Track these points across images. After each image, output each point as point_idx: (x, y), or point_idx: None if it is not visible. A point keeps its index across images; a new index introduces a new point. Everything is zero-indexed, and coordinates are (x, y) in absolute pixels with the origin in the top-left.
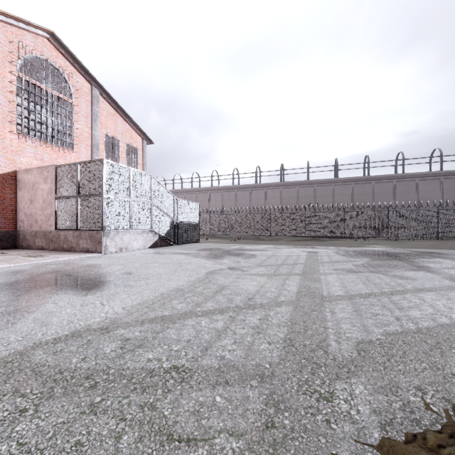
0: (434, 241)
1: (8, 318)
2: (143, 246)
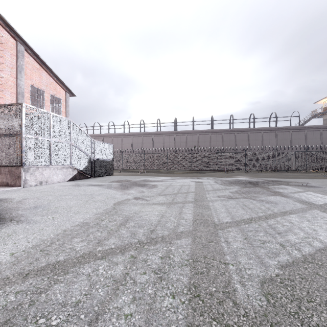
0: (274, 172)
1: None
2: (63, 179)
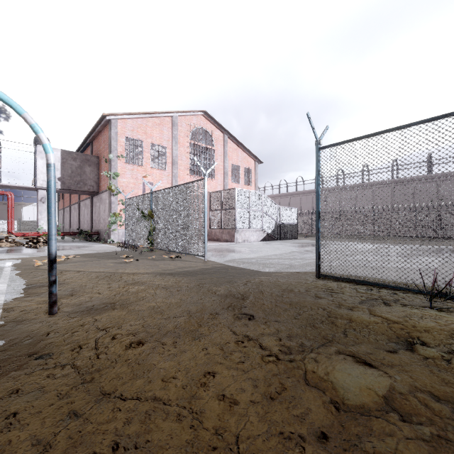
0: None
1: (222, 255)
2: (257, 239)
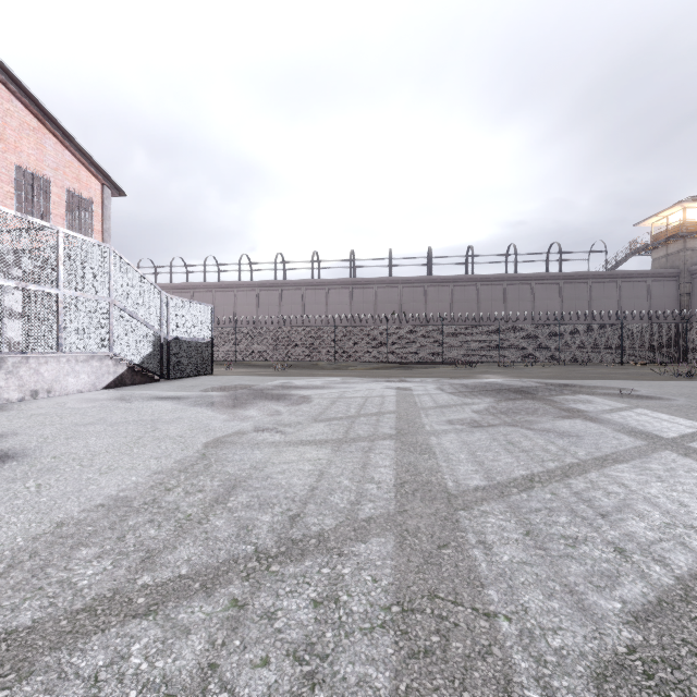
0: (557, 367)
1: None
2: (92, 385)
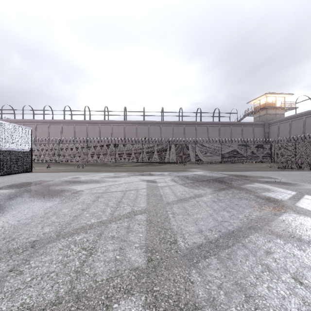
0: (221, 164)
1: None
2: None
